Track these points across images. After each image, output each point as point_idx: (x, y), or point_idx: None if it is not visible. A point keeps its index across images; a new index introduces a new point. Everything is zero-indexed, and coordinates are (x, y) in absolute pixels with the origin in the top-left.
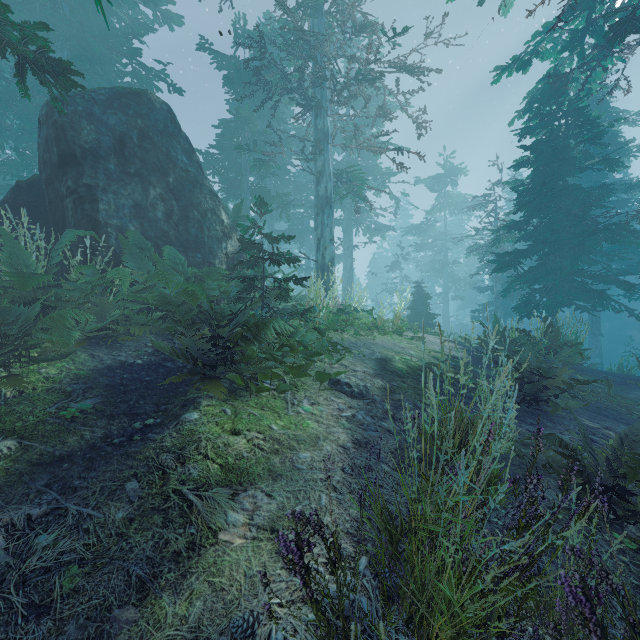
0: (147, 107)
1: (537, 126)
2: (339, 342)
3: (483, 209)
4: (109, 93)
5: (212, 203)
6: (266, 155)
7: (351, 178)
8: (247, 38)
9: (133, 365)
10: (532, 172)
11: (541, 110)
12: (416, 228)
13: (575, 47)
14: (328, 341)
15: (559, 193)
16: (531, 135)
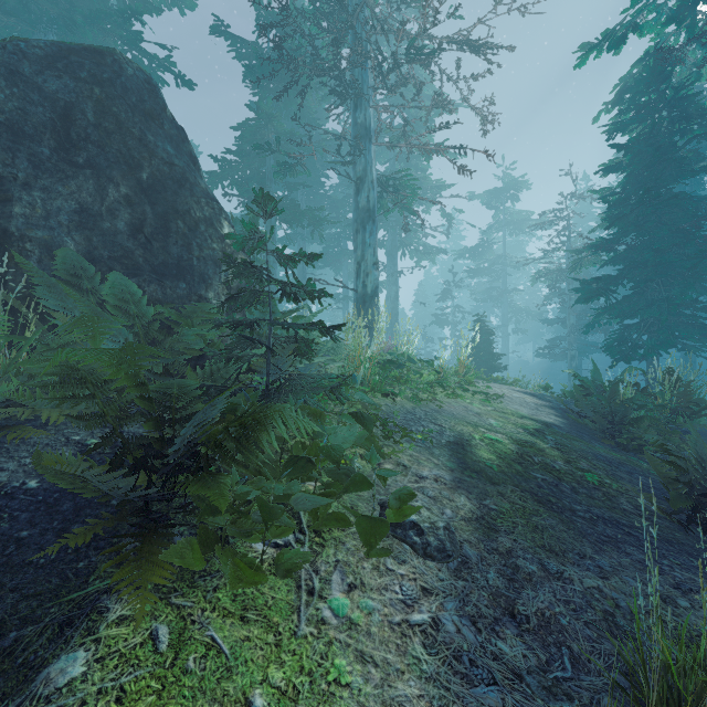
0: (111, 71)
1: (632, 120)
2: (390, 413)
3: (549, 228)
4: (51, 47)
5: (208, 211)
6: (292, 157)
7: (399, 186)
8: (272, 20)
9: (15, 494)
10: (625, 178)
11: (636, 101)
12: (470, 251)
13: (684, 17)
14: (375, 416)
15: (664, 203)
16: (623, 132)
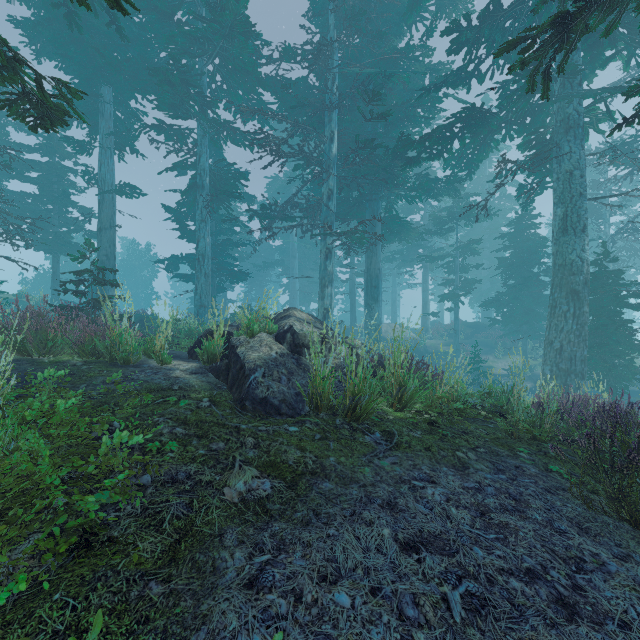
0: None
1: None
2: None
3: None
4: None
5: None
6: None
7: None
8: None
9: None
10: None
11: None
12: None
13: None
14: None
15: None
16: None
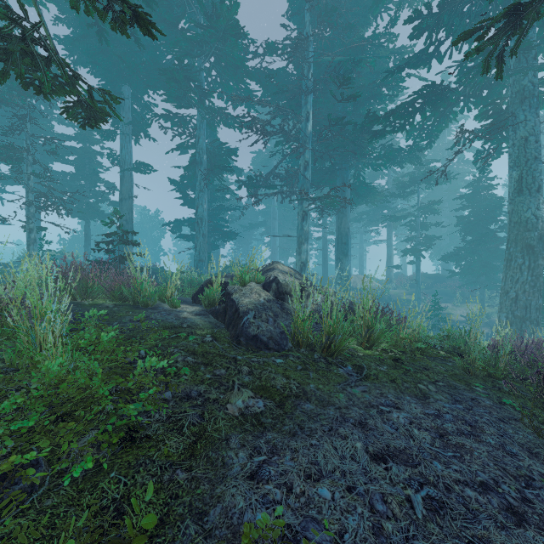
0: None
1: None
2: None
3: None
4: None
5: None
6: None
7: None
8: None
9: None
10: None
11: None
12: None
13: None
14: None
15: None
16: None
